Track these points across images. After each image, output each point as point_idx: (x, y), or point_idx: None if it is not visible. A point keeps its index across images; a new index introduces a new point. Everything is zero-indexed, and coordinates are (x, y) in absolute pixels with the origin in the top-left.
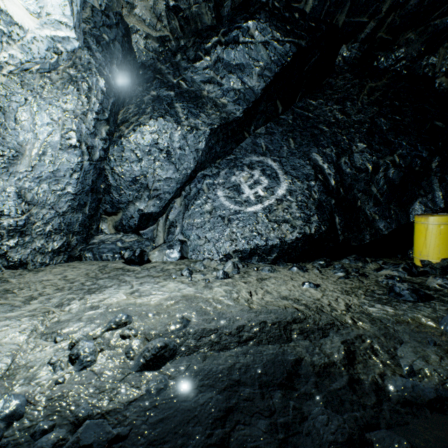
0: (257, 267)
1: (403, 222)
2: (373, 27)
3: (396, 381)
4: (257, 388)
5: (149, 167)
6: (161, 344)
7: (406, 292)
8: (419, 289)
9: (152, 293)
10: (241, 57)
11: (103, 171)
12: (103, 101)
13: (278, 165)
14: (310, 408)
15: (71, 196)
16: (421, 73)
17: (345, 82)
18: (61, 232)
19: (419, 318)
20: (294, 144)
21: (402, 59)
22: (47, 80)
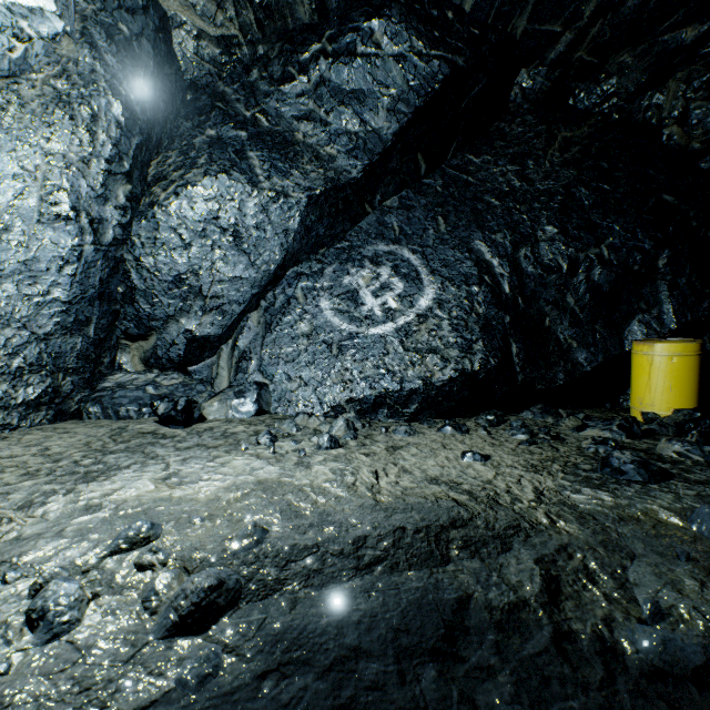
0: (387, 427)
1: (614, 352)
2: (569, 42)
3: (634, 633)
4: (391, 661)
5: (203, 258)
6: (210, 582)
7: (630, 468)
8: (650, 461)
9: (202, 478)
10: (359, 79)
11: (122, 263)
12: (119, 141)
13: (421, 259)
14: (490, 698)
15: (60, 306)
16: (640, 118)
17: (525, 128)
18: (41, 369)
19: (655, 512)
20: (445, 226)
21: (612, 96)
22: (14, 96)
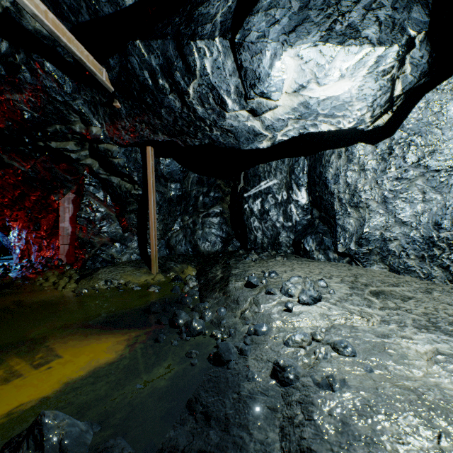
0: None
1: None
2: None
3: None
4: (211, 448)
5: None
6: (280, 362)
7: None
8: None
9: None
10: None
11: None
12: None
13: None
14: None
15: None
16: None
17: None
18: None
19: None
20: None
21: None
22: None
